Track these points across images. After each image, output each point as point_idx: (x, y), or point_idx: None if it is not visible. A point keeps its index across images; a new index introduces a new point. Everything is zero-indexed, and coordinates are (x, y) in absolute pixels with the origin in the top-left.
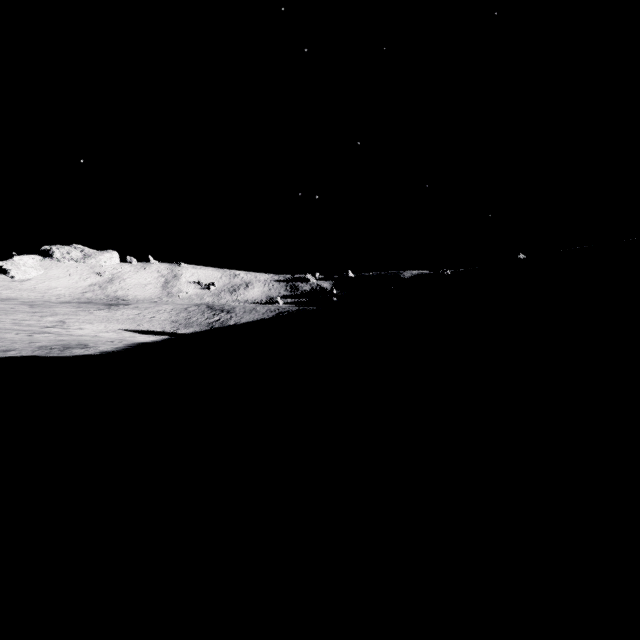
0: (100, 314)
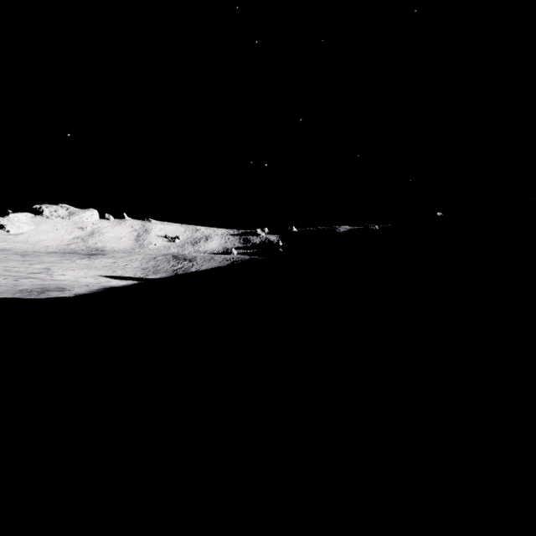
0: (81, 262)
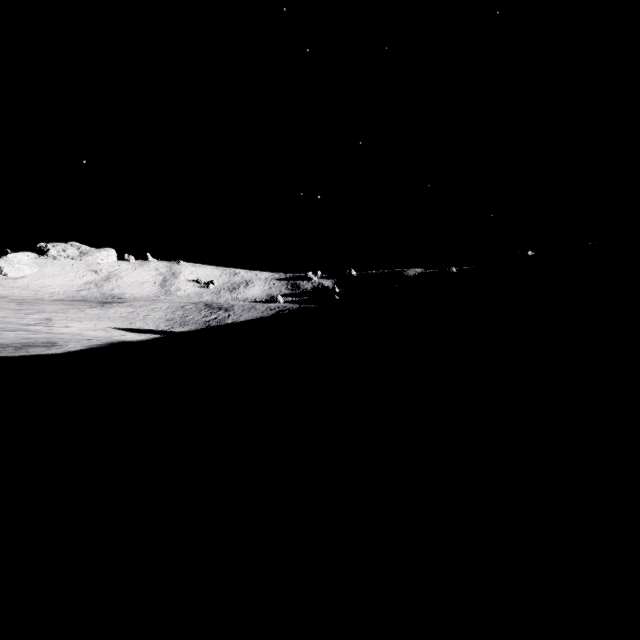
0: (91, 312)
